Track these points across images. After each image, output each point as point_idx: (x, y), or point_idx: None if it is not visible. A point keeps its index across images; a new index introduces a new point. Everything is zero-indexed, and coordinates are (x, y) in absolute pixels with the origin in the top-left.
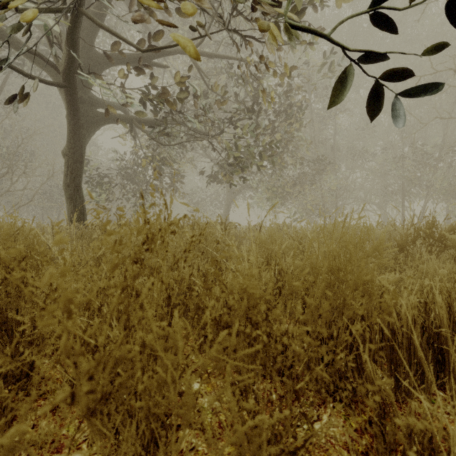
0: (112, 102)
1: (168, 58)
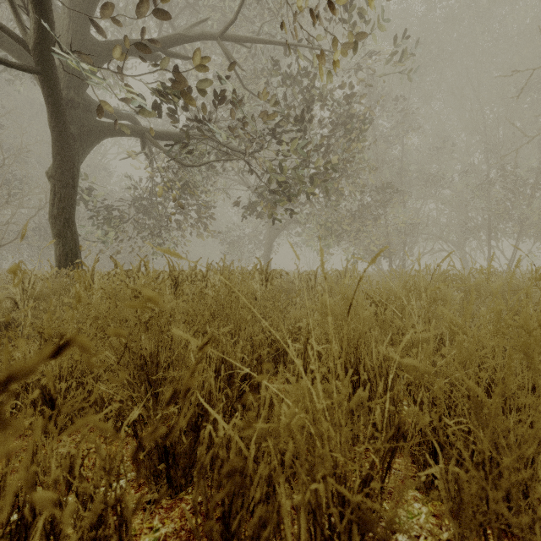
0: (117, 109)
1: None
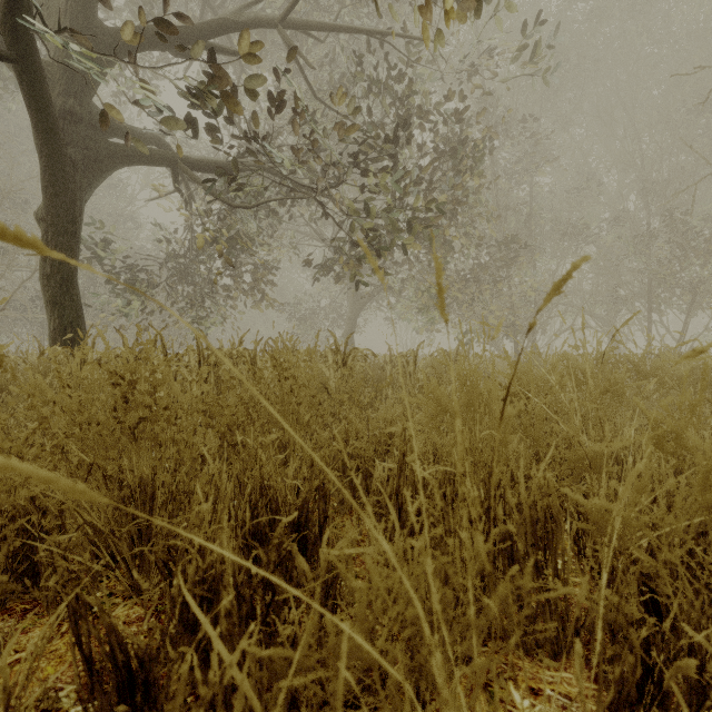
0: (138, 129)
1: (250, 67)
